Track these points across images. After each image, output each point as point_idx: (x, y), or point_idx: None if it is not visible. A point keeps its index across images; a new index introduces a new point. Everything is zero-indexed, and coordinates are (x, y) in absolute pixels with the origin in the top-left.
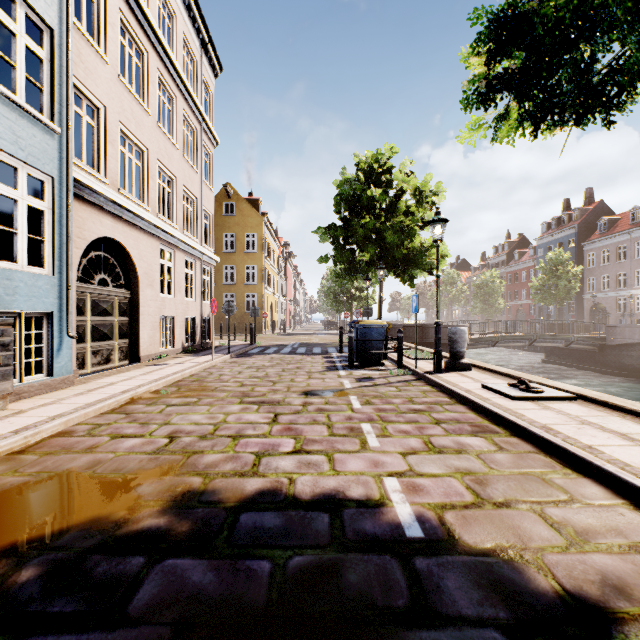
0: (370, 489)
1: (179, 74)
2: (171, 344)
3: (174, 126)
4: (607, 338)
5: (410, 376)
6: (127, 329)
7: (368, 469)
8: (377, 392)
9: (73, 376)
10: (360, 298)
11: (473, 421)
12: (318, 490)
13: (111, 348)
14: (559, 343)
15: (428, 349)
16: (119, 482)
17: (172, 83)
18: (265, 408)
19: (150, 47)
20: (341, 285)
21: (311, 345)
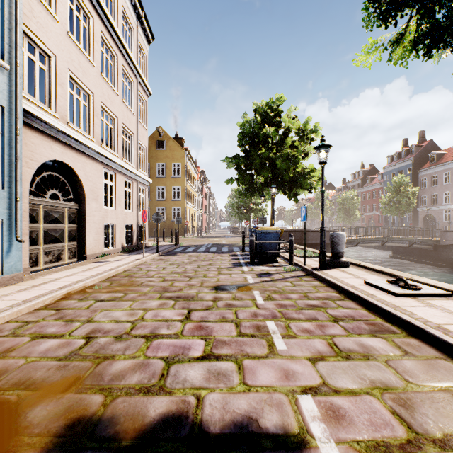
0: (286, 415)
1: (119, 37)
2: (113, 245)
3: (115, 77)
4: (440, 240)
5: (300, 272)
6: (75, 234)
7: (280, 382)
8: (276, 287)
9: (22, 273)
10: (256, 210)
11: (367, 318)
12: (228, 417)
13: (61, 249)
14: (404, 243)
15: (310, 249)
16: (12, 403)
17: (113, 44)
18: (180, 304)
19: (95, 14)
20: (243, 200)
21: (220, 245)
